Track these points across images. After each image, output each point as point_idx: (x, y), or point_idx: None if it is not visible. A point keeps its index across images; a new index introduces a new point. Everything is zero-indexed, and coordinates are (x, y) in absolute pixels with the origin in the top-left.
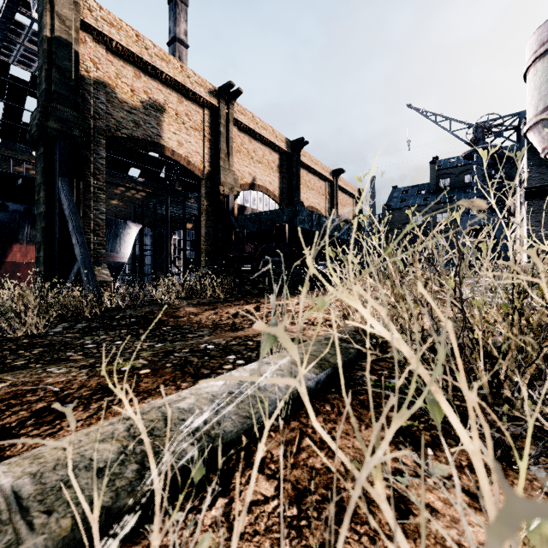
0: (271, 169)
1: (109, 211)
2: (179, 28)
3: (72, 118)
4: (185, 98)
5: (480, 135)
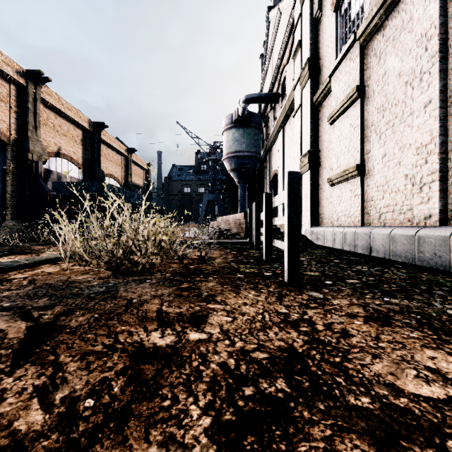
0: (75, 142)
1: None
2: None
3: None
4: None
5: (213, 151)
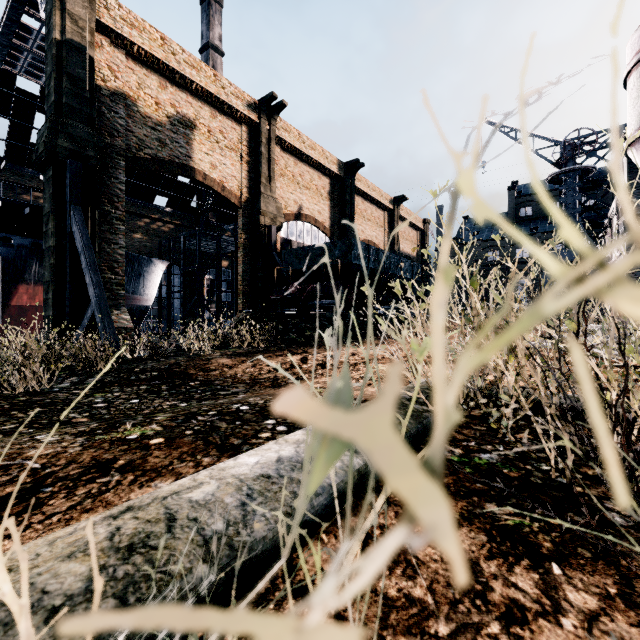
0: (320, 197)
1: (131, 247)
2: (213, 33)
3: (86, 136)
4: (219, 113)
5: (570, 154)
